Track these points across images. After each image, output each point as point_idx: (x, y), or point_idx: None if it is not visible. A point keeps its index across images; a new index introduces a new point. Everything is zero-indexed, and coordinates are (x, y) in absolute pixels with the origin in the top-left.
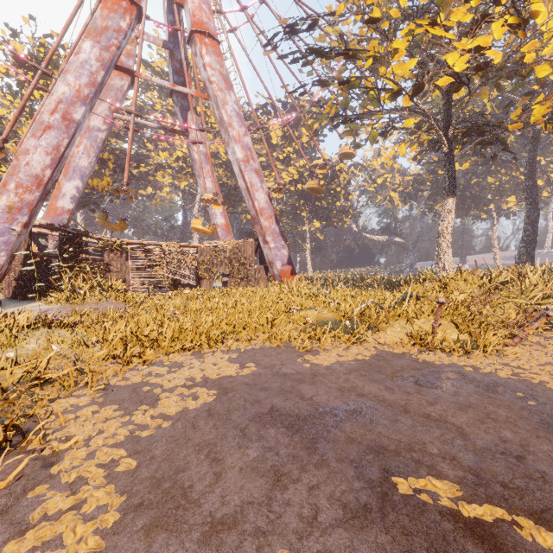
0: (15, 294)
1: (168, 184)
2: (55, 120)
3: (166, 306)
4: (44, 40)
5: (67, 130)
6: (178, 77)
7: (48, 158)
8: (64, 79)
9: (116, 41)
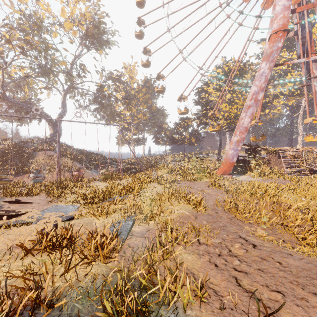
0: (232, 172)
1: (280, 105)
2: (252, 103)
3: (314, 184)
4: (228, 63)
5: (256, 105)
6: (303, 47)
7: (249, 119)
8: (254, 84)
9: (276, 55)
